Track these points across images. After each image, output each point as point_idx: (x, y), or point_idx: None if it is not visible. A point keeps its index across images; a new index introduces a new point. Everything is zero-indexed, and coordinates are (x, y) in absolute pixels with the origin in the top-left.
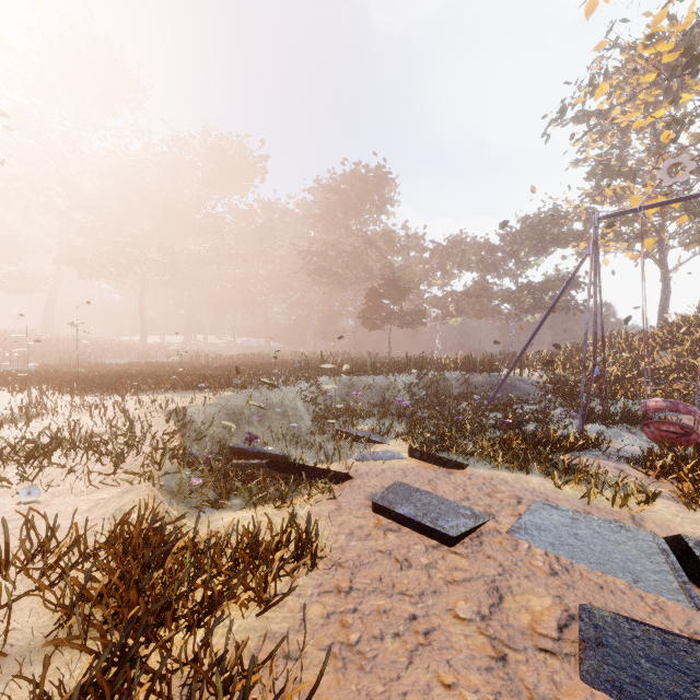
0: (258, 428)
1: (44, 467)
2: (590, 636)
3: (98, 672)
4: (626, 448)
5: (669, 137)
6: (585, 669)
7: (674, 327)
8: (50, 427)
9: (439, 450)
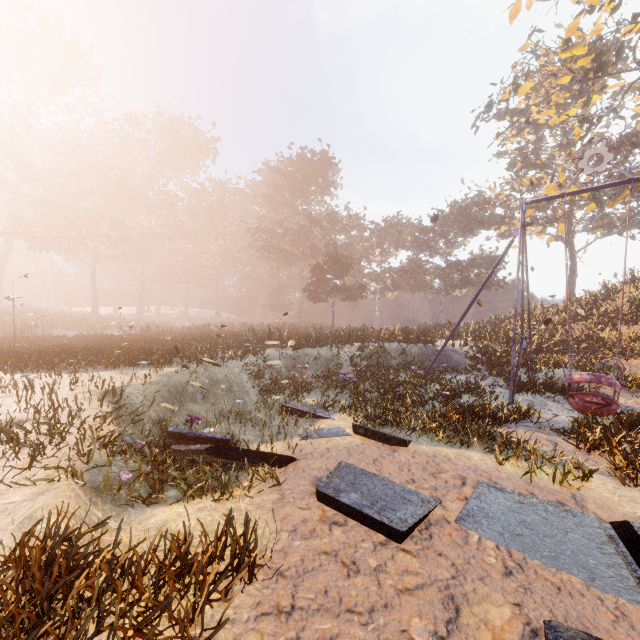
0: (202, 405)
1: None
2: None
3: None
4: (553, 418)
5: (580, 134)
6: None
7: (583, 302)
8: None
9: (382, 424)
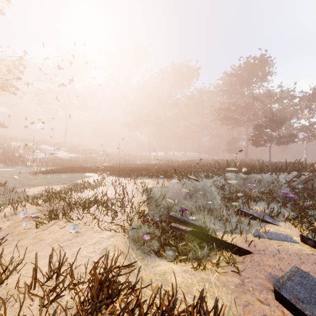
0: (189, 201)
1: (86, 214)
2: None
3: None
4: None
5: None
6: None
7: None
8: (99, 192)
9: None
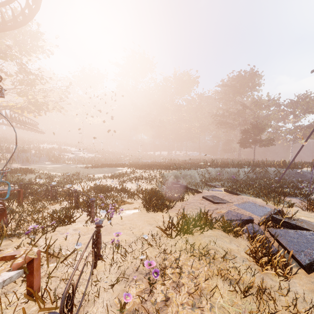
0: (182, 180)
1: (138, 181)
2: (225, 213)
3: (150, 196)
4: None
5: None
6: (221, 216)
7: None
8: (137, 175)
9: (236, 191)
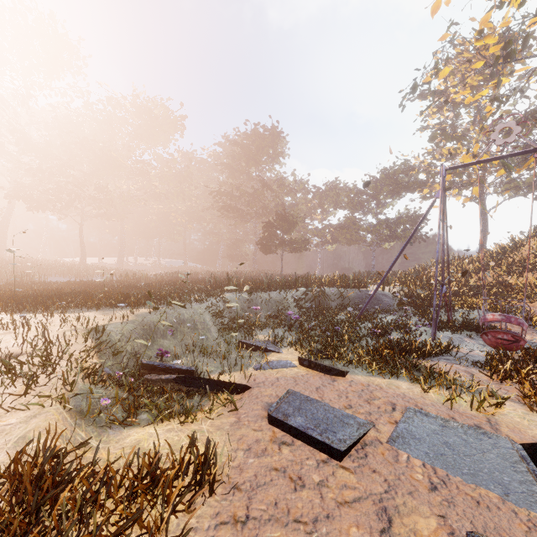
0: (171, 340)
1: None
2: None
3: None
4: (470, 353)
5: (491, 110)
6: None
7: (494, 253)
8: None
9: (323, 357)
